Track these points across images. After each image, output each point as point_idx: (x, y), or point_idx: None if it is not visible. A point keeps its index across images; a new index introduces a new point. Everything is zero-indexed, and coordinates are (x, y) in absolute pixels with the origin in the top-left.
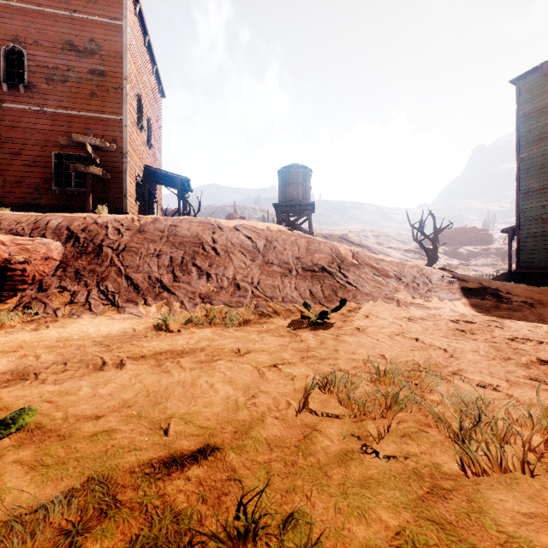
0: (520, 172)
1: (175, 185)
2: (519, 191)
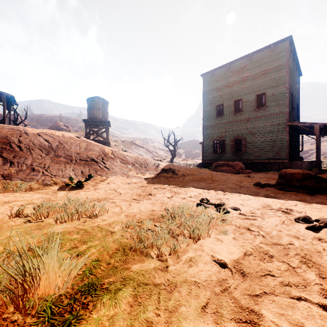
0: (204, 117)
1: (1, 99)
2: (203, 125)
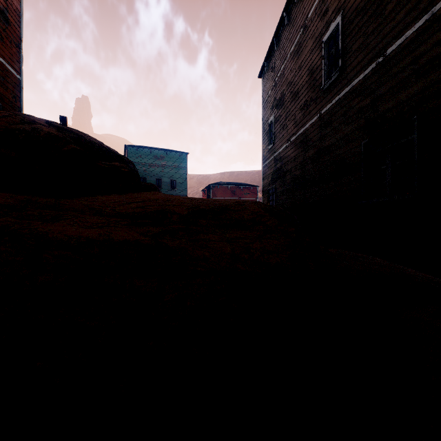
0: None
1: None
2: None
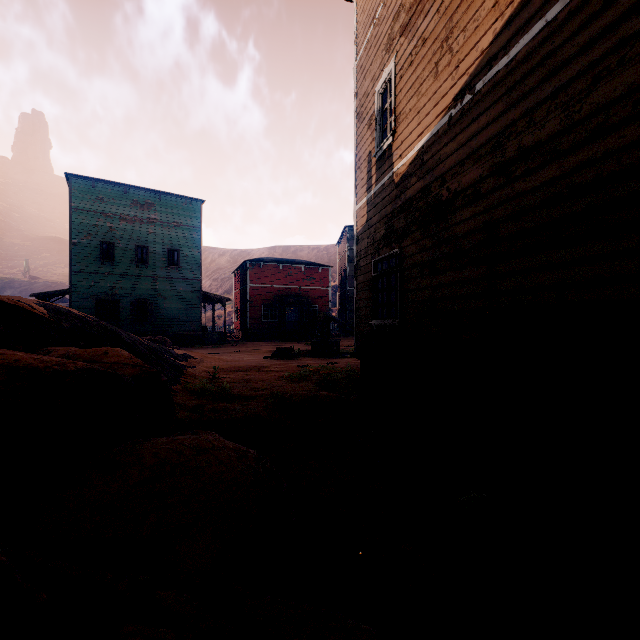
0: (73, 253)
1: None
2: (73, 269)
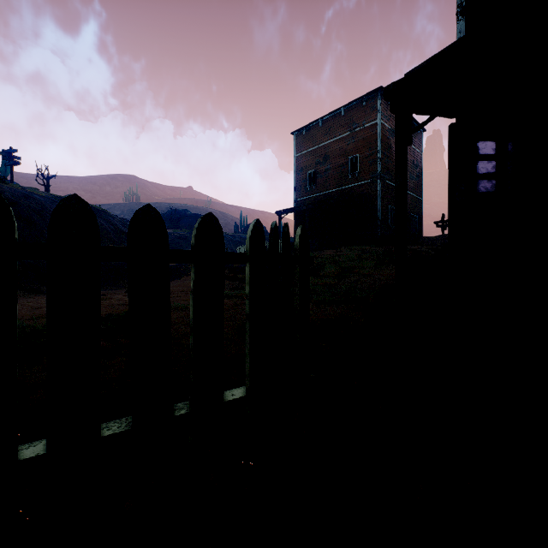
0: None
1: None
2: None
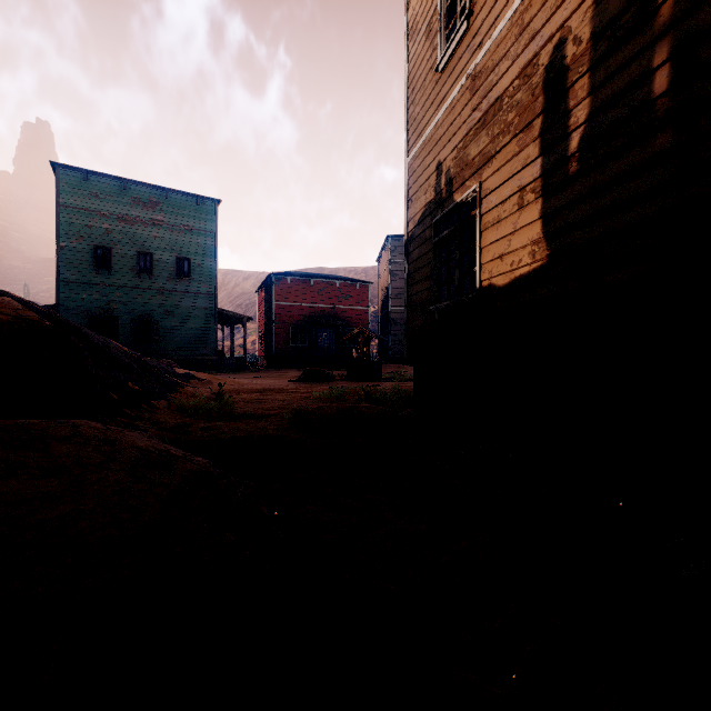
0: (61, 259)
1: None
2: (60, 278)
